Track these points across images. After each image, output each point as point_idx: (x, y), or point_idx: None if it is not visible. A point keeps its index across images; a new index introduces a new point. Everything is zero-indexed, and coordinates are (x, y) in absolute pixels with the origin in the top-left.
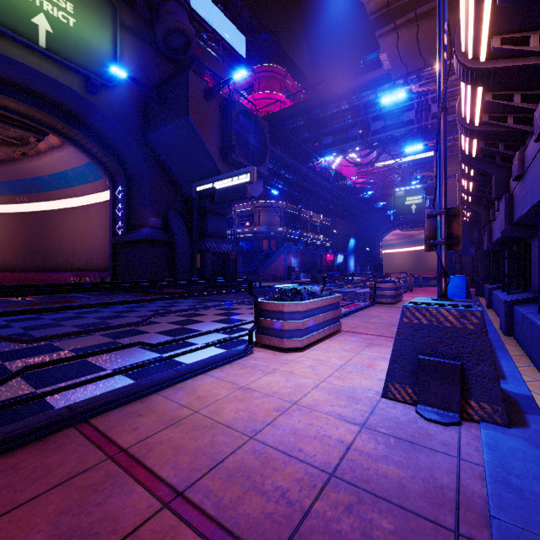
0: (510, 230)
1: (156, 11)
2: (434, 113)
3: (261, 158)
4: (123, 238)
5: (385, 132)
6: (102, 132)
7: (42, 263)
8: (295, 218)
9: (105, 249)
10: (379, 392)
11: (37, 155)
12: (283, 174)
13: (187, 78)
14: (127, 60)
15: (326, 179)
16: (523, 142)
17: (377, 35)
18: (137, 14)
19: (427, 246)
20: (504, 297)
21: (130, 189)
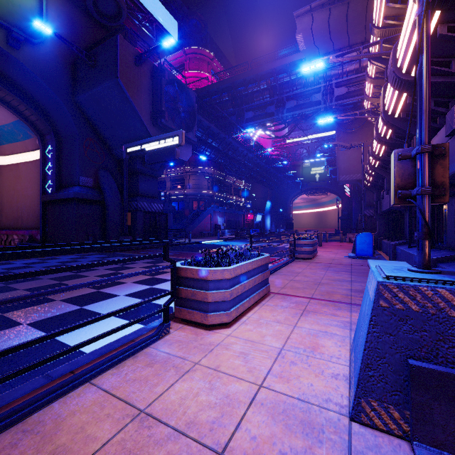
0: None
1: None
2: (336, 96)
3: (190, 125)
4: (52, 196)
5: (297, 110)
6: (28, 89)
7: None
8: (221, 182)
9: (35, 207)
10: (343, 407)
11: None
12: (210, 142)
13: (117, 42)
14: (55, 20)
15: (247, 149)
16: (453, 98)
17: (295, 15)
18: None
19: (398, 198)
20: None
21: (60, 148)
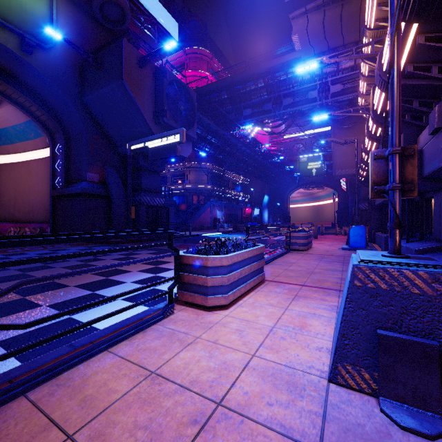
0: (419, 184)
1: None
2: (332, 93)
3: (190, 123)
4: (61, 191)
5: (293, 107)
6: (40, 91)
7: None
8: (220, 177)
9: (45, 201)
10: (323, 372)
11: None
12: (209, 139)
13: (122, 45)
14: (65, 25)
15: (245, 145)
16: (436, 98)
17: (291, 17)
18: None
19: (374, 193)
20: (411, 245)
21: (68, 146)
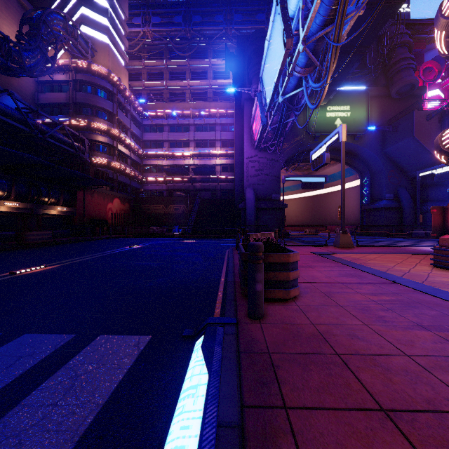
0: None
1: (390, 80)
2: None
3: None
4: (369, 207)
5: None
6: (358, 154)
7: (319, 221)
8: None
9: (354, 212)
10: None
11: (321, 169)
12: None
13: (412, 115)
14: (373, 113)
15: None
16: None
17: None
18: (378, 87)
19: None
20: None
21: (372, 179)
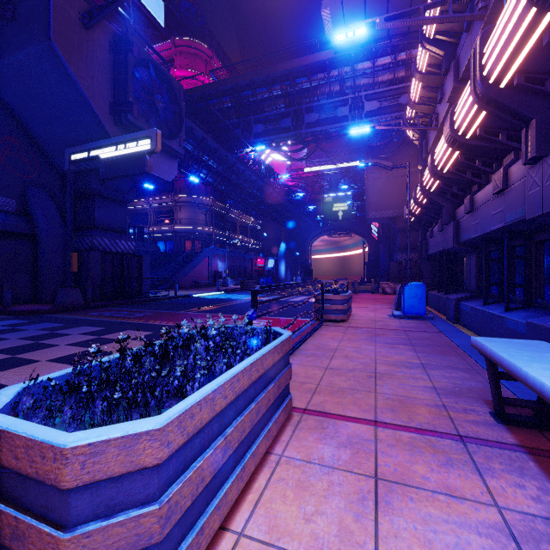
0: None
1: None
2: (367, 112)
3: (174, 130)
4: None
5: (319, 127)
6: None
7: None
8: (223, 217)
9: None
10: None
11: None
12: (206, 160)
13: None
14: None
15: (256, 174)
16: None
17: None
18: None
19: None
20: (541, 321)
21: None
